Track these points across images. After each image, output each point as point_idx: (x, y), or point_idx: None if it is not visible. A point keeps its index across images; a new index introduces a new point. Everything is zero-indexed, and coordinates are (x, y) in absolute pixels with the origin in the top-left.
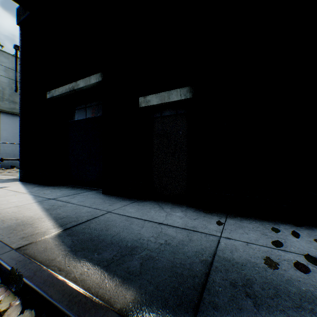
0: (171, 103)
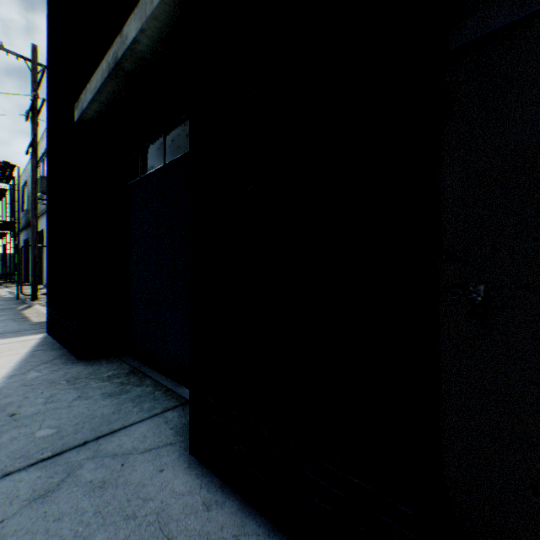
0: None
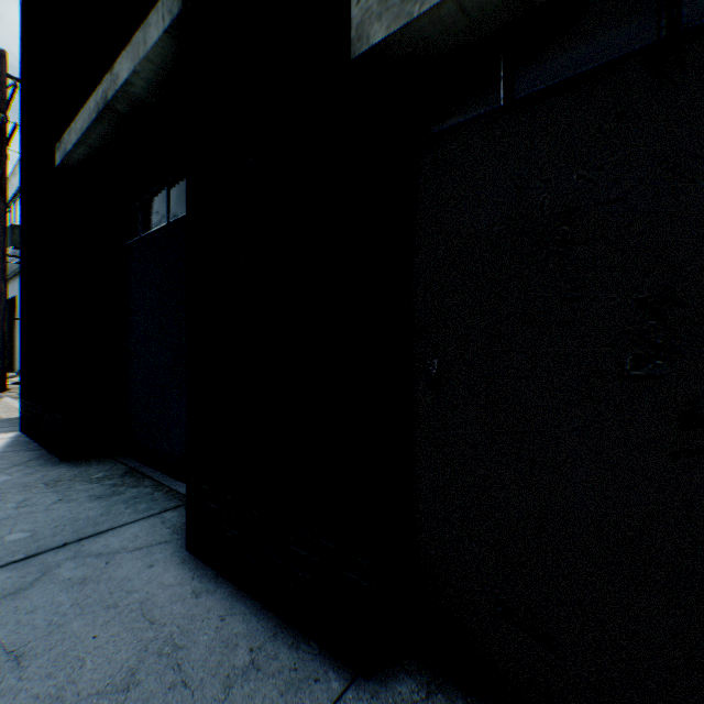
0: None
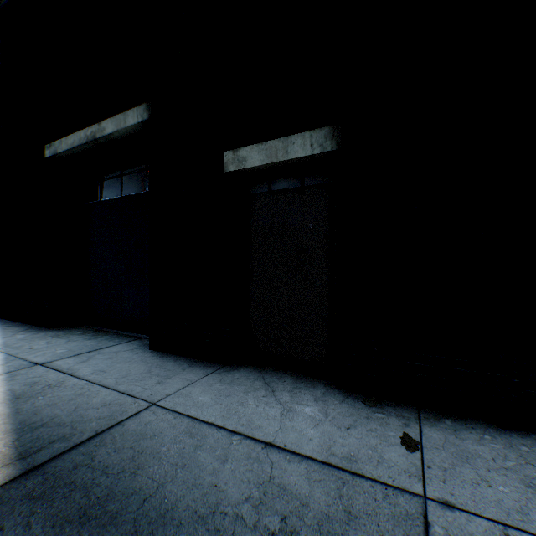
0: (291, 163)
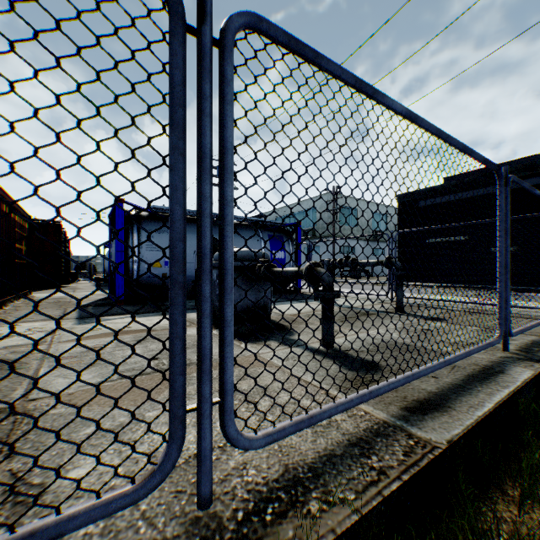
0: None
